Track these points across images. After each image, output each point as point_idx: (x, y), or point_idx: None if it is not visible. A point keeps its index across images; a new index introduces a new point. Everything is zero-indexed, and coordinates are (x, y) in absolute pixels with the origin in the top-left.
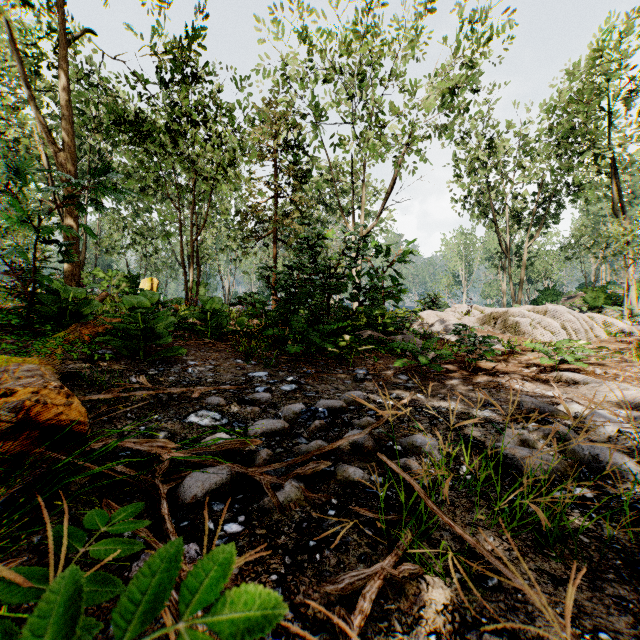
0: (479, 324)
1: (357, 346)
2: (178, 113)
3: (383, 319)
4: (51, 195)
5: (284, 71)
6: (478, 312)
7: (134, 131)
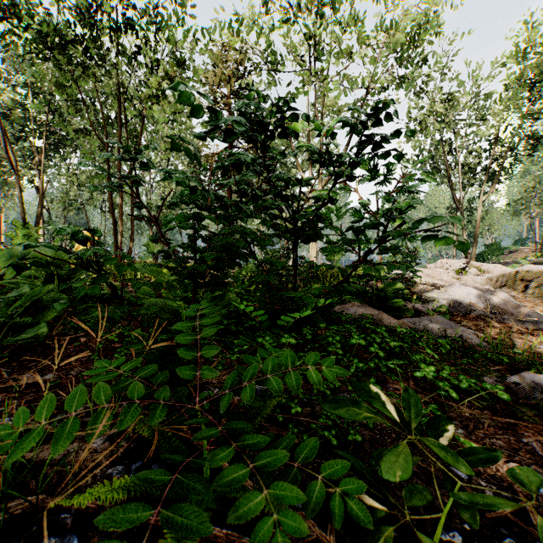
0: (492, 286)
1: (461, 465)
2: (88, 6)
3: (379, 284)
4: (22, 156)
5: (238, 14)
6: (475, 269)
7: (52, 50)
